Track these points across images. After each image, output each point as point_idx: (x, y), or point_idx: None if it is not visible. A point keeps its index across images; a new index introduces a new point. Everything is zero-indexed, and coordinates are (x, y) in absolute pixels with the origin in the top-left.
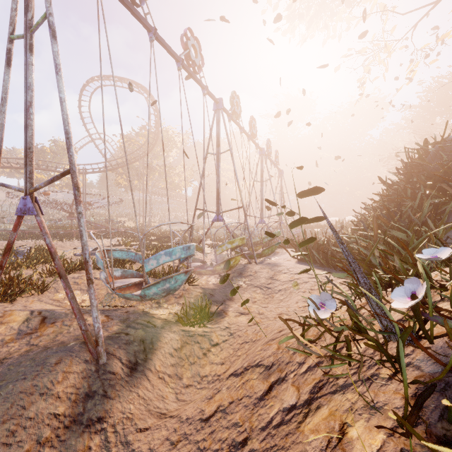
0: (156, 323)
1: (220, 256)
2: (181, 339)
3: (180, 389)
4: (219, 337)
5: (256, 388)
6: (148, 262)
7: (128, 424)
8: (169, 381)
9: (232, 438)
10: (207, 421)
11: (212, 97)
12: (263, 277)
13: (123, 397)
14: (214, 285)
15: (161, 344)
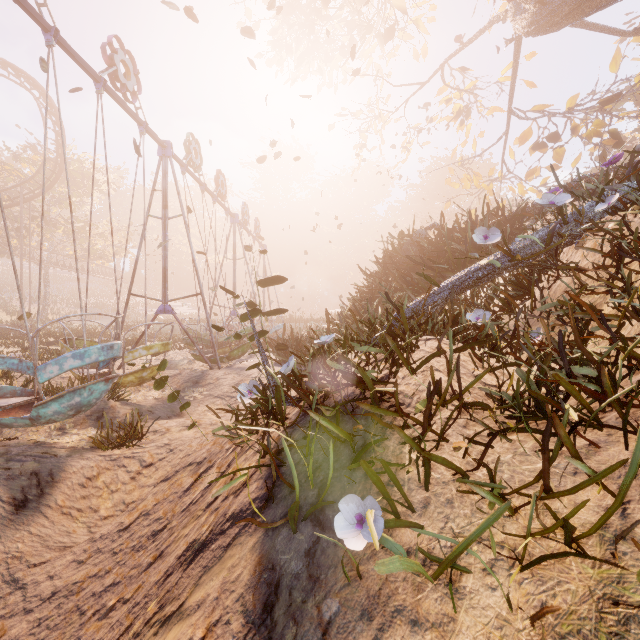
0: (58, 453)
1: (171, 362)
2: (99, 465)
3: (95, 522)
4: (155, 457)
5: (184, 483)
6: (45, 369)
7: (16, 563)
8: (78, 516)
9: (153, 531)
10: (127, 529)
11: (156, 139)
12: (226, 385)
13: (6, 537)
14: (156, 401)
15: (66, 475)
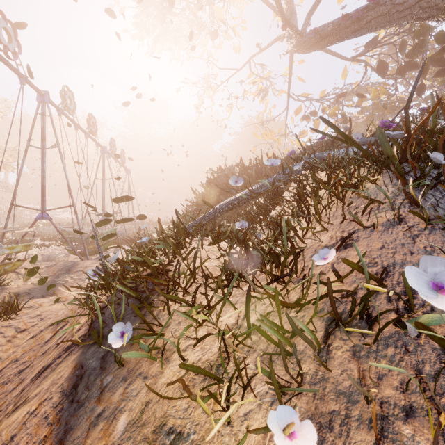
0: None
1: (50, 256)
2: None
3: None
4: (28, 324)
5: (46, 338)
6: None
7: None
8: None
9: (19, 370)
10: None
11: (35, 88)
12: None
13: None
14: (34, 285)
15: None
